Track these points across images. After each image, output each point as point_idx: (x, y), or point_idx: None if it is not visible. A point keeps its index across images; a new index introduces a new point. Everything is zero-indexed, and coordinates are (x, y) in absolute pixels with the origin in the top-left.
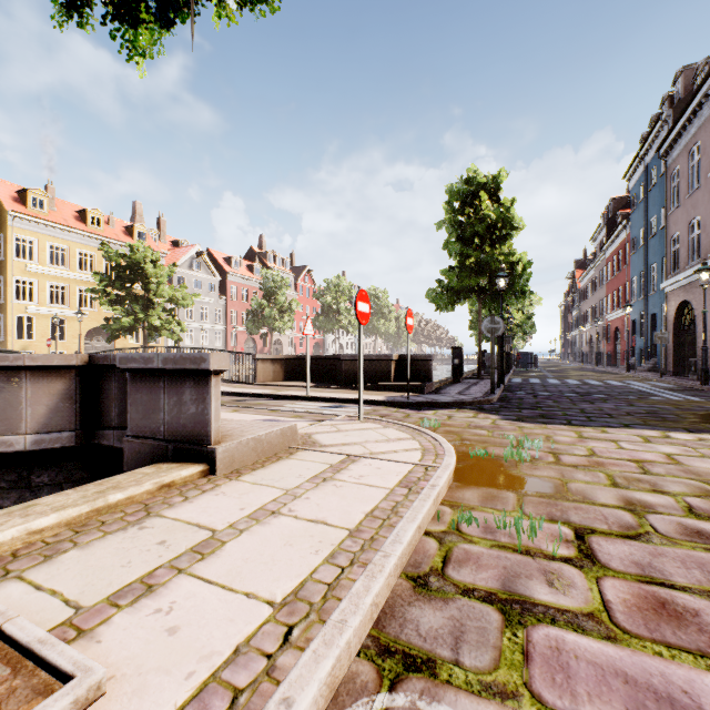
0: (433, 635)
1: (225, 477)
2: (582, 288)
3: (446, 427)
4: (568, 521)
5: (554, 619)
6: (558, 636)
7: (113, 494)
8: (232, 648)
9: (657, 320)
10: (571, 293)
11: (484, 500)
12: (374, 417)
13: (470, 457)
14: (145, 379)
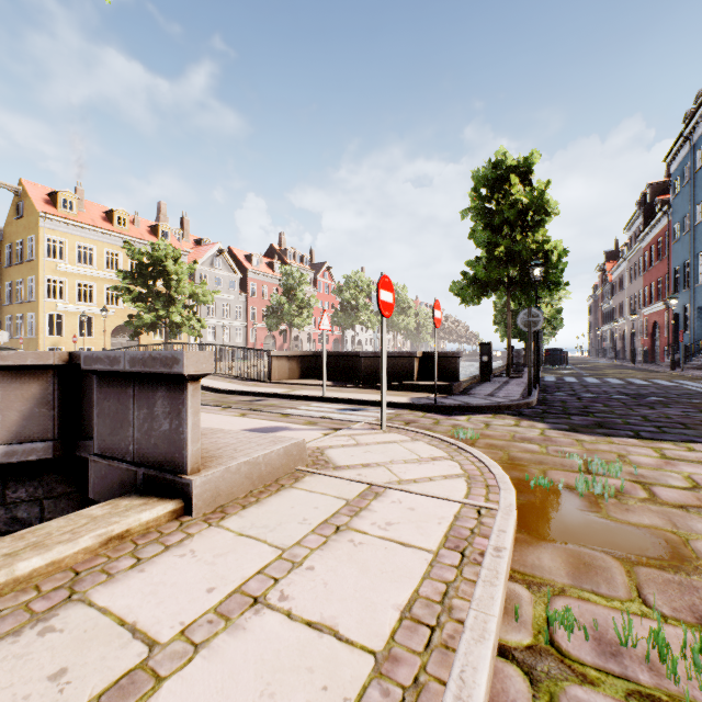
0: None
1: (203, 520)
2: (614, 281)
3: (486, 439)
4: None
5: None
6: None
7: (26, 559)
8: None
9: None
10: (601, 286)
11: (575, 573)
12: (399, 426)
13: (530, 488)
14: (113, 385)
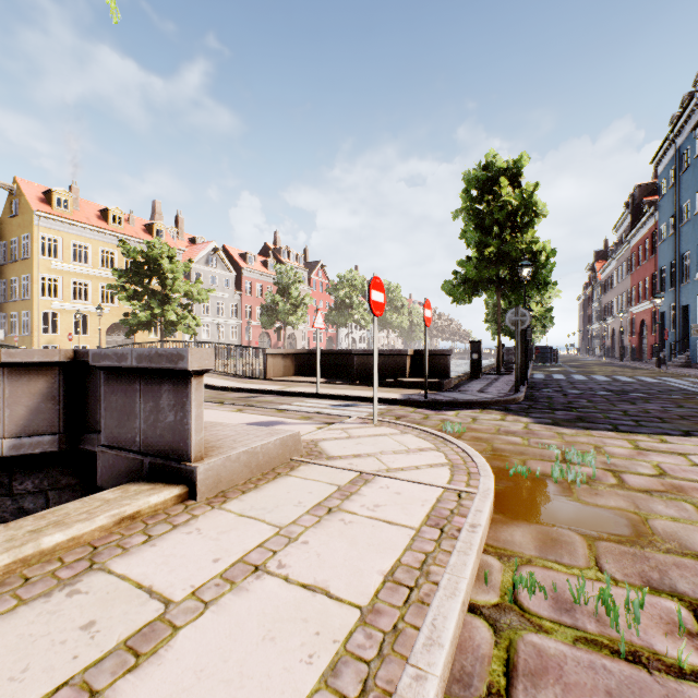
0: None
1: (207, 503)
2: (604, 280)
3: (472, 432)
4: (676, 592)
5: None
6: None
7: (50, 535)
8: None
9: (690, 311)
10: (591, 285)
11: (542, 547)
12: (389, 420)
13: (509, 475)
14: (120, 380)
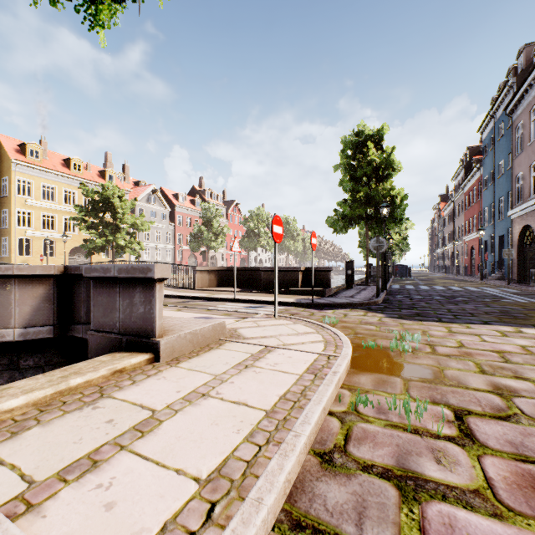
0: (338, 510)
1: (167, 364)
2: (445, 216)
3: (343, 323)
4: (448, 404)
5: (444, 496)
6: (450, 512)
7: (74, 378)
8: (160, 525)
9: (504, 240)
10: (437, 220)
11: (376, 385)
12: (286, 315)
13: (363, 348)
14: (105, 285)
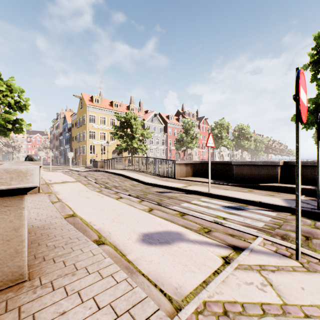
0: None
1: None
2: None
3: None
4: None
5: None
6: None
7: None
8: None
9: None
10: None
11: None
12: (317, 255)
13: None
14: None
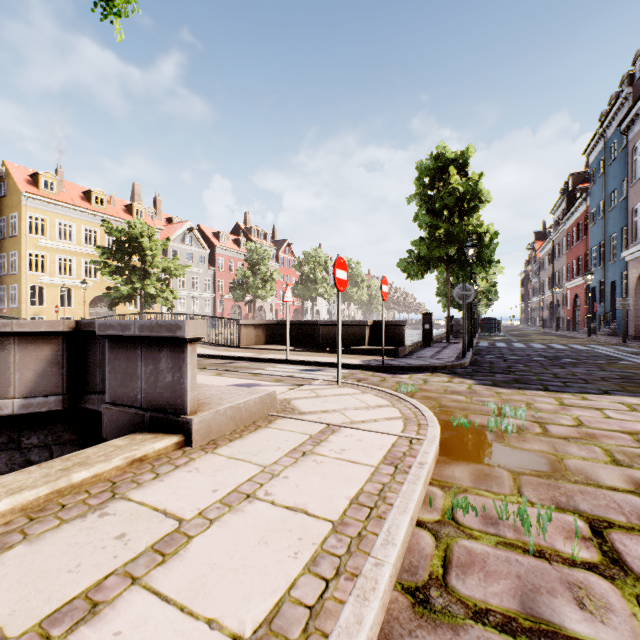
0: None
1: (201, 449)
2: (542, 258)
3: (423, 392)
4: (578, 510)
5: None
6: None
7: (78, 472)
8: None
9: (617, 287)
10: (531, 263)
11: (476, 480)
12: (352, 382)
13: (453, 426)
14: (123, 347)
